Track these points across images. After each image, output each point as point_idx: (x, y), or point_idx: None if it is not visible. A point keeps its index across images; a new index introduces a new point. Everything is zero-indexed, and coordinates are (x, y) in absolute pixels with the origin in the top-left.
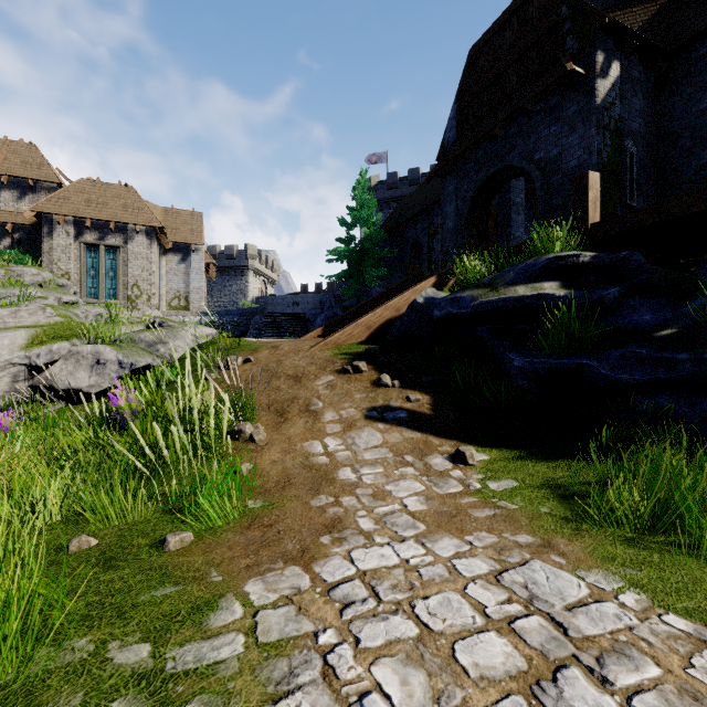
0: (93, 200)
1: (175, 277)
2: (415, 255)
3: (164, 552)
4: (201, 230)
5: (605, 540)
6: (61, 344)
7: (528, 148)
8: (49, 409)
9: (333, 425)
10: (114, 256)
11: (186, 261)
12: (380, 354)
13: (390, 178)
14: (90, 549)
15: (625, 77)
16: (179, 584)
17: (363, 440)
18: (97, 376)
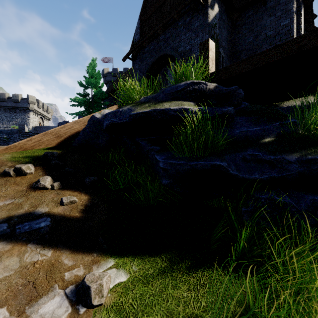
0: None
1: None
2: None
3: None
4: None
5: None
6: None
7: (175, 45)
8: None
9: None
10: None
11: None
12: (59, 157)
13: (114, 70)
14: None
15: (220, 17)
16: None
17: None
18: None
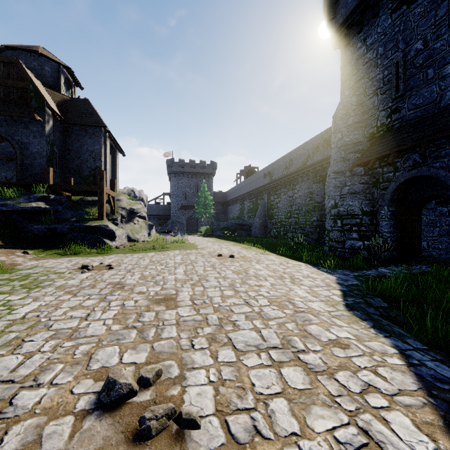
0: None
1: None
2: None
3: None
4: None
5: (69, 256)
6: None
7: (11, 131)
8: None
9: None
10: None
11: None
12: None
13: None
14: None
15: (54, 124)
16: None
17: None
18: None
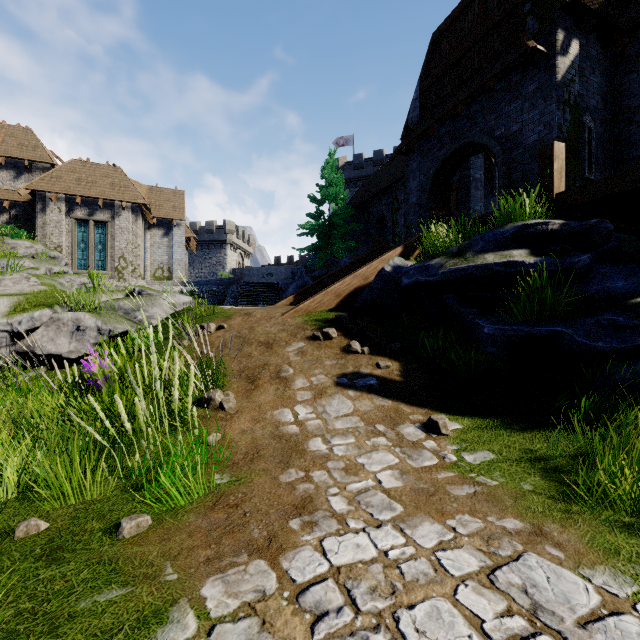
0: (83, 179)
1: (158, 250)
2: (380, 229)
3: (117, 540)
4: (183, 206)
5: (602, 526)
6: (42, 311)
7: (489, 125)
8: (30, 374)
9: (303, 393)
10: (102, 231)
11: (168, 235)
12: (349, 321)
13: (356, 159)
14: (38, 535)
15: (584, 56)
16: (127, 585)
17: (334, 408)
18: (77, 342)
